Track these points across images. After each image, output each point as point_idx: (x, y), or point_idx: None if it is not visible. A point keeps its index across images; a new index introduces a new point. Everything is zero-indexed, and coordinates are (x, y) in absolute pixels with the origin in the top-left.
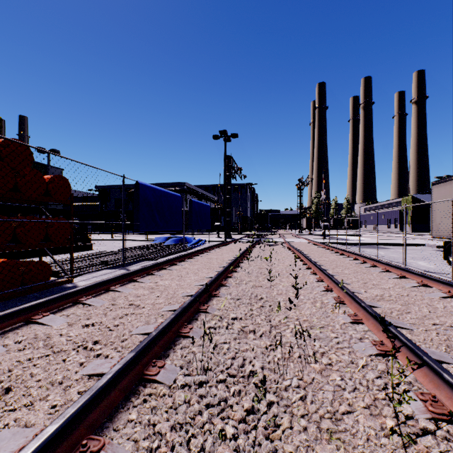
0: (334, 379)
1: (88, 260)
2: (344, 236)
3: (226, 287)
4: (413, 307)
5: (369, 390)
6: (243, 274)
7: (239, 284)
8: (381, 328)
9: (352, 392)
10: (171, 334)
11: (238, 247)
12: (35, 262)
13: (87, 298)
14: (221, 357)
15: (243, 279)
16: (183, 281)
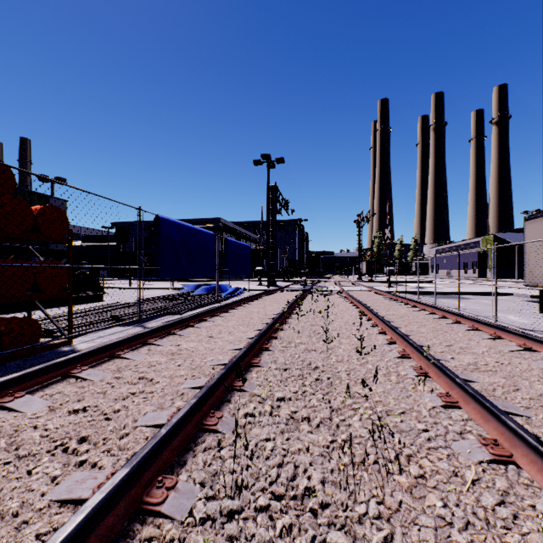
0: (433, 504)
1: (96, 314)
2: (412, 283)
3: (270, 352)
4: (522, 381)
5: (490, 527)
6: (291, 334)
7: (287, 348)
8: (489, 418)
9: (464, 530)
10: (191, 428)
11: (285, 297)
12: (18, 319)
13: (82, 369)
14: (262, 465)
15: (292, 340)
16: (214, 343)
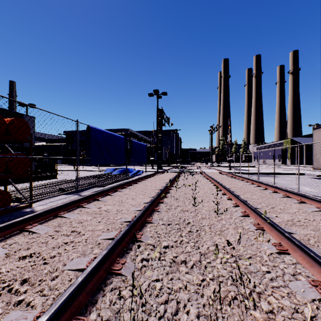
0: None
1: (51, 187)
2: (243, 167)
3: (159, 213)
4: None
5: None
6: (172, 200)
7: (169, 210)
8: (313, 264)
9: None
10: (102, 272)
11: (167, 176)
12: None
13: (33, 225)
14: (153, 303)
15: (172, 204)
16: (123, 206)
